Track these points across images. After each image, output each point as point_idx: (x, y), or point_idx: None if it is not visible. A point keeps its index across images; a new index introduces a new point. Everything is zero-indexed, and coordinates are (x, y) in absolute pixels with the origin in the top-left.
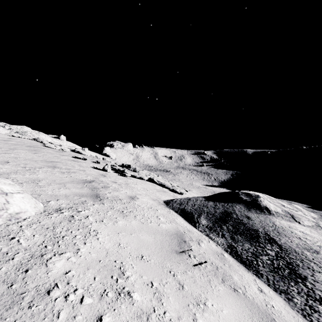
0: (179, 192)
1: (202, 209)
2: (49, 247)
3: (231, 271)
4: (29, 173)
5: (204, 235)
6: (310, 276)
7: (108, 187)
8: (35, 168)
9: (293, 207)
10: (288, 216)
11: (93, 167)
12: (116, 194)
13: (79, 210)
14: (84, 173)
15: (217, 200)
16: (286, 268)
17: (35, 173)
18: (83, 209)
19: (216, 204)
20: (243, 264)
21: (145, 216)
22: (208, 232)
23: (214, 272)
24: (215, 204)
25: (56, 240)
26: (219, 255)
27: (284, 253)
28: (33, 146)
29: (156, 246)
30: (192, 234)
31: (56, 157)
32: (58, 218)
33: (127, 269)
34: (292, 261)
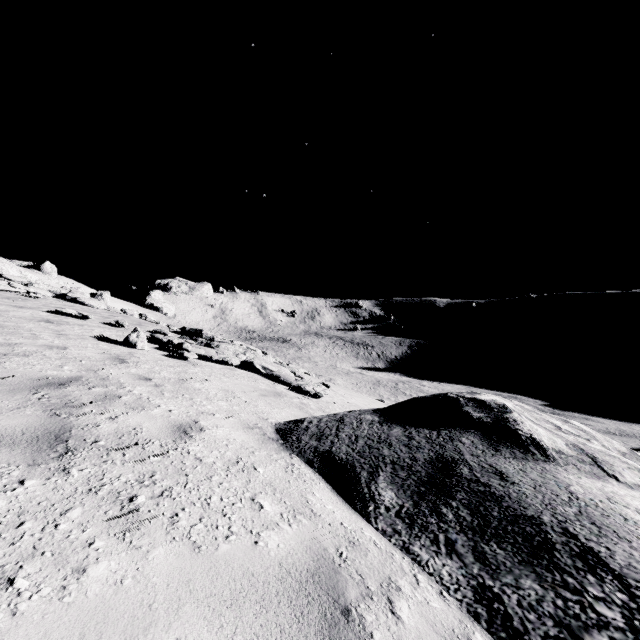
0: (312, 393)
1: (378, 450)
2: None
3: None
4: None
5: (396, 552)
6: None
7: (116, 399)
8: None
9: (576, 429)
10: (586, 461)
11: (100, 338)
12: (135, 423)
13: None
14: (59, 357)
15: (409, 421)
16: None
17: None
18: None
19: (411, 432)
20: None
21: (212, 507)
22: (406, 537)
23: None
24: (407, 433)
25: None
26: None
27: None
28: None
29: None
30: (364, 559)
31: None
32: None
33: None
34: None
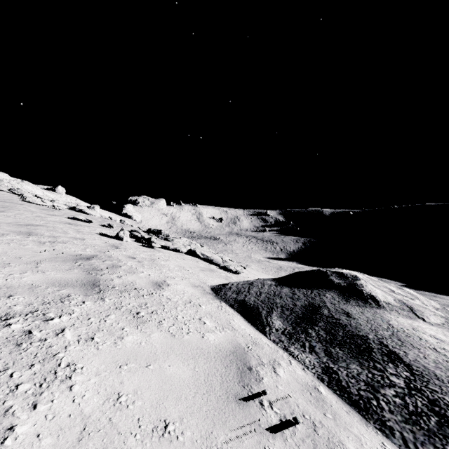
0: (234, 270)
1: (273, 300)
2: None
3: (339, 430)
4: None
5: (280, 350)
6: None
7: (118, 267)
8: None
9: (405, 293)
10: (405, 309)
11: (101, 234)
12: (132, 280)
13: (49, 315)
14: (82, 244)
15: (294, 285)
16: (431, 413)
17: None
18: (59, 314)
19: (294, 291)
20: (355, 408)
21: (179, 320)
22: (287, 343)
23: (311, 442)
24: (292, 291)
25: None
26: (311, 393)
27: (419, 382)
28: (3, 200)
29: (196, 390)
30: (261, 350)
31: (39, 217)
32: None
33: None
34: (437, 398)
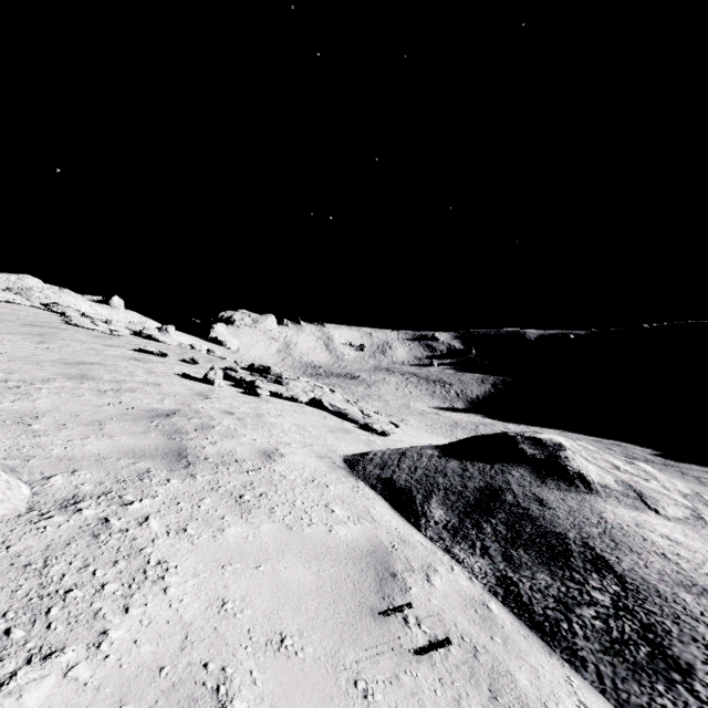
0: (379, 431)
1: (434, 479)
2: (18, 634)
3: (509, 658)
4: (15, 396)
5: (439, 551)
6: (702, 665)
7: (211, 429)
8: (33, 382)
9: (637, 470)
10: (631, 495)
11: (182, 375)
12: (230, 448)
13: (127, 498)
14: (157, 392)
15: (467, 456)
16: (641, 641)
17: (30, 397)
18: (139, 496)
19: (466, 465)
20: (537, 632)
21: (297, 507)
22: (449, 542)
23: (468, 669)
24: (462, 465)
25: (44, 606)
26: (477, 610)
27: (631, 599)
28: (40, 323)
29: (320, 600)
30: (411, 551)
31: (93, 351)
32: (65, 530)
33: (237, 690)
34: (654, 622)
